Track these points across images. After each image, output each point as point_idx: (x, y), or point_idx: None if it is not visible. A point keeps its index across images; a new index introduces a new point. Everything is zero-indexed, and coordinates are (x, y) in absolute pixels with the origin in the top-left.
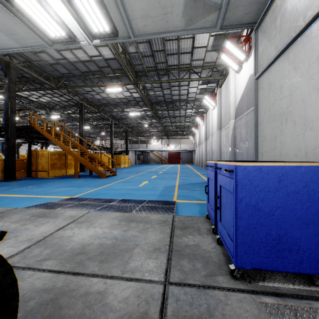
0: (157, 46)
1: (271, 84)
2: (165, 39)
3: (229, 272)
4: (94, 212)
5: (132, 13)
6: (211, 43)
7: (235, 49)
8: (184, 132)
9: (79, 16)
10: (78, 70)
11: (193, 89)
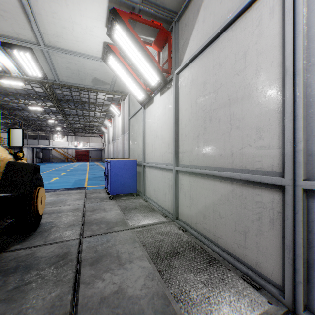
0: None
1: (133, 125)
2: None
3: (109, 199)
4: None
5: (60, 74)
6: None
7: None
8: (93, 130)
9: (21, 67)
10: None
11: (102, 97)
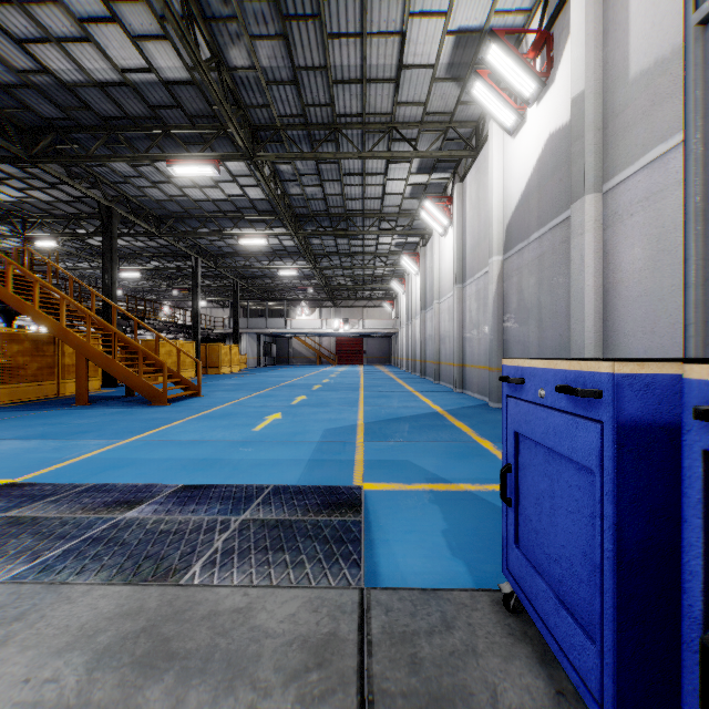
0: (306, 54)
1: None
2: (329, 32)
3: None
4: (9, 591)
5: None
6: (447, 56)
7: (512, 66)
8: (372, 292)
9: None
10: (90, 111)
11: (397, 186)
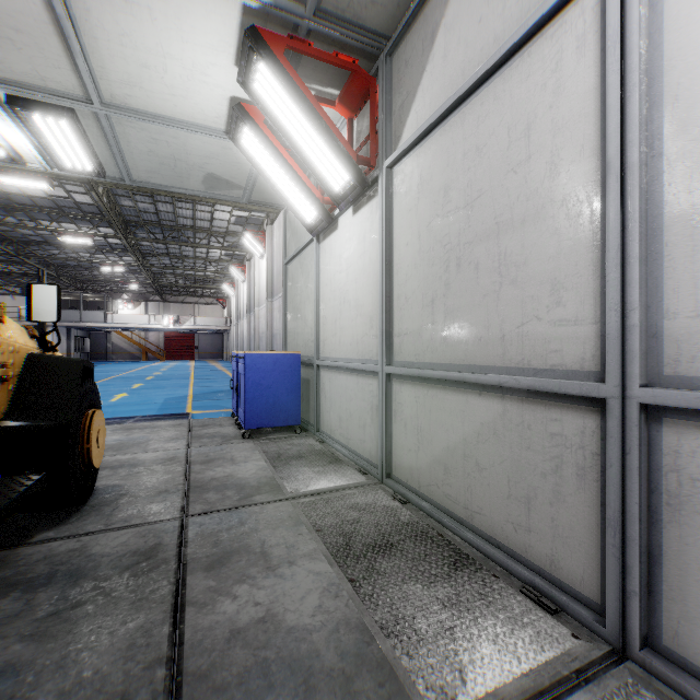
0: None
1: (293, 278)
2: None
3: (242, 438)
4: None
5: (135, 166)
6: None
7: None
8: (204, 290)
9: (49, 150)
10: None
11: (223, 215)
